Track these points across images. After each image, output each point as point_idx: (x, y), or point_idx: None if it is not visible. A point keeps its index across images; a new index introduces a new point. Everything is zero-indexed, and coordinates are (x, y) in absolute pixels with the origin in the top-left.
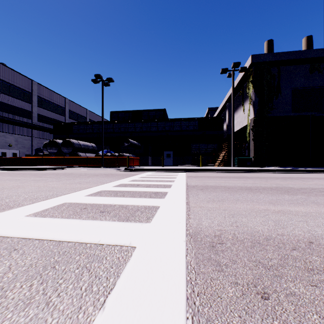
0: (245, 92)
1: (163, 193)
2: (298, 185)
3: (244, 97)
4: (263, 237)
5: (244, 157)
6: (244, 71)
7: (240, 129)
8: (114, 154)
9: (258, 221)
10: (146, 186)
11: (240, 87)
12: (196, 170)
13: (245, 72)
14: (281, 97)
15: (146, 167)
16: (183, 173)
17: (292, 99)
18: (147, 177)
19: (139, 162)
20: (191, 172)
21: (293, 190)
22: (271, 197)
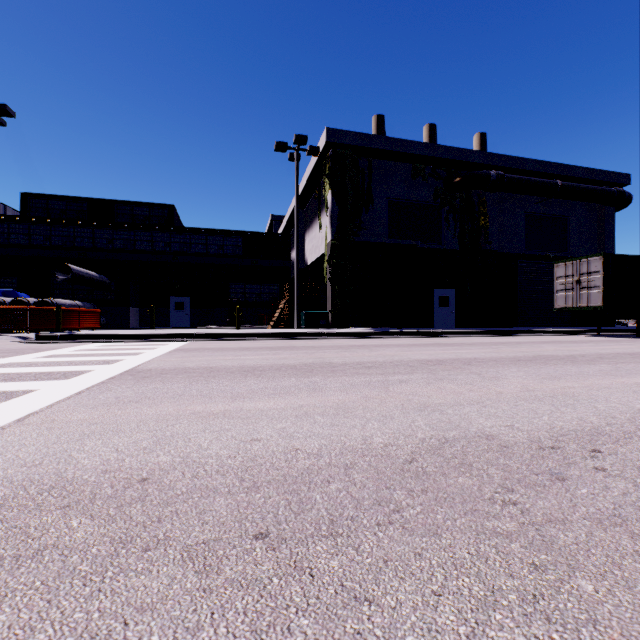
0: (322, 194)
1: (18, 393)
2: (348, 358)
3: (322, 203)
4: (47, 486)
5: (318, 310)
6: (317, 154)
7: (317, 261)
8: (23, 299)
9: (119, 444)
10: (4, 379)
11: (316, 184)
12: (215, 337)
13: (320, 157)
14: (373, 210)
15: (104, 331)
16: (180, 343)
17: (389, 217)
18: (61, 356)
19: (100, 321)
20: (203, 340)
21: (325, 367)
22: (259, 385)
